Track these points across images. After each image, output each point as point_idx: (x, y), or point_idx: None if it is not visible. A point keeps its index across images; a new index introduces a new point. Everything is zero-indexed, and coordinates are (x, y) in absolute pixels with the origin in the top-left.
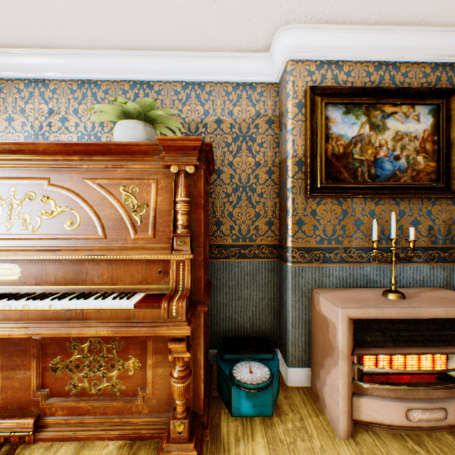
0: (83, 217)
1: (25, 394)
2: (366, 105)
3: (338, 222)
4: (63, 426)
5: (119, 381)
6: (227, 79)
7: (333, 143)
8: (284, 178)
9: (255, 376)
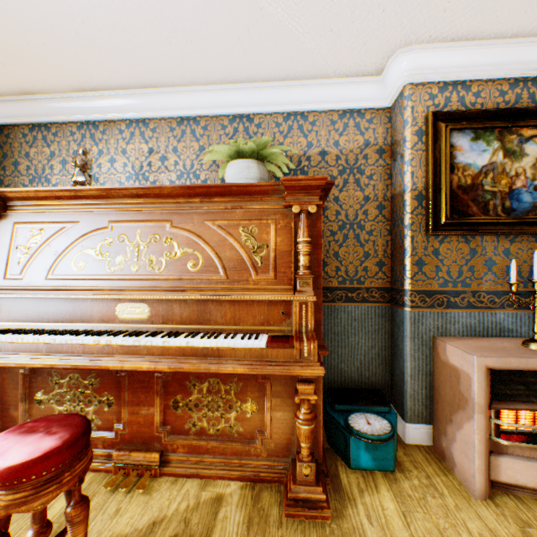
0: (205, 258)
1: (148, 429)
2: (499, 129)
3: (464, 263)
4: (185, 463)
5: (236, 423)
6: (332, 107)
7: (459, 173)
8: (399, 213)
9: (374, 427)
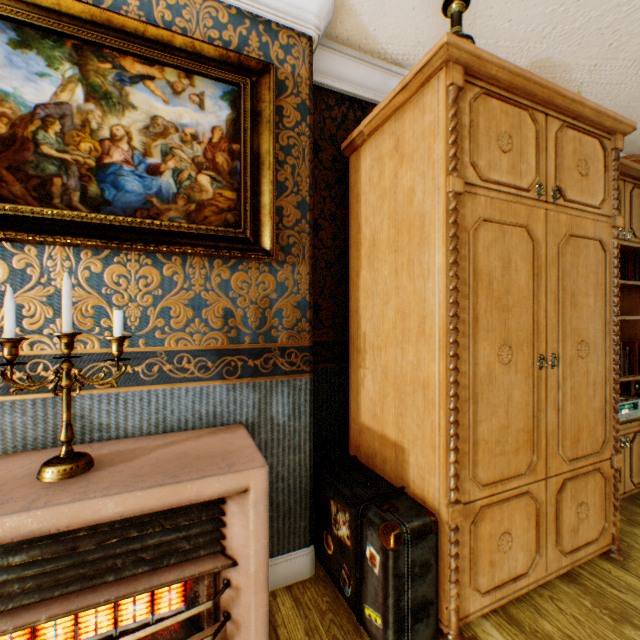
0: None
1: None
2: (78, 42)
3: (1, 299)
4: None
5: None
6: None
7: None
8: None
9: None
